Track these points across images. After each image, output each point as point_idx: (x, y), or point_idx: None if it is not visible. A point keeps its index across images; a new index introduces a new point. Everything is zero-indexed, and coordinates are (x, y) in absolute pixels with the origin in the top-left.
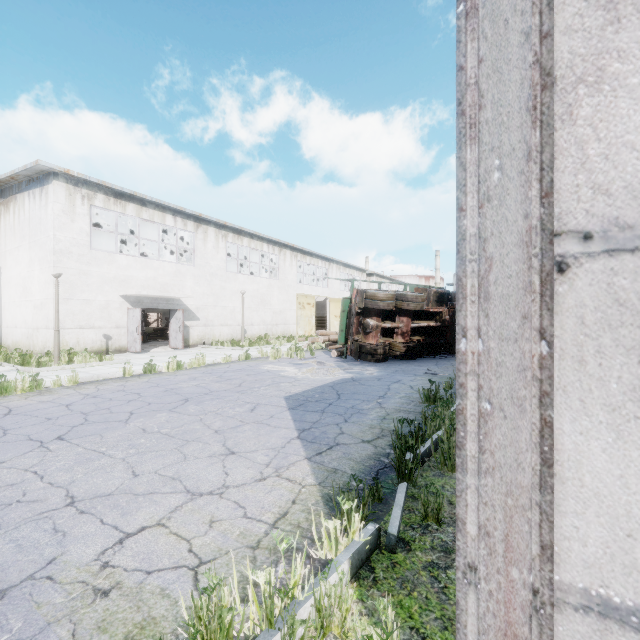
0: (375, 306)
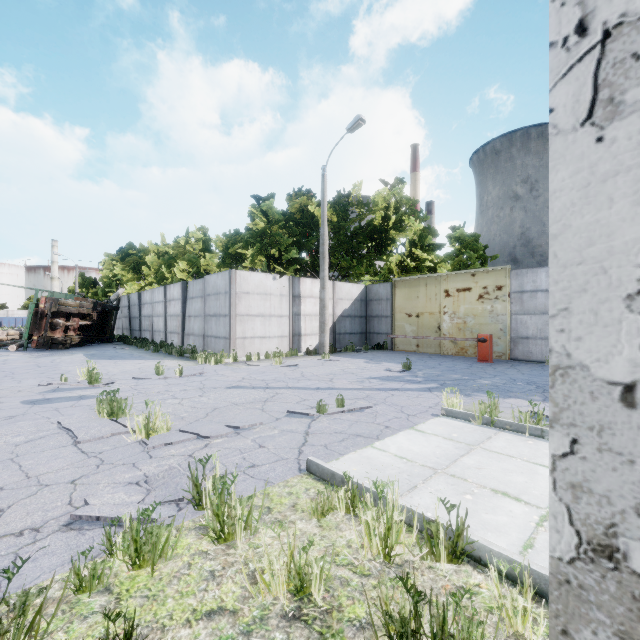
0: (68, 310)
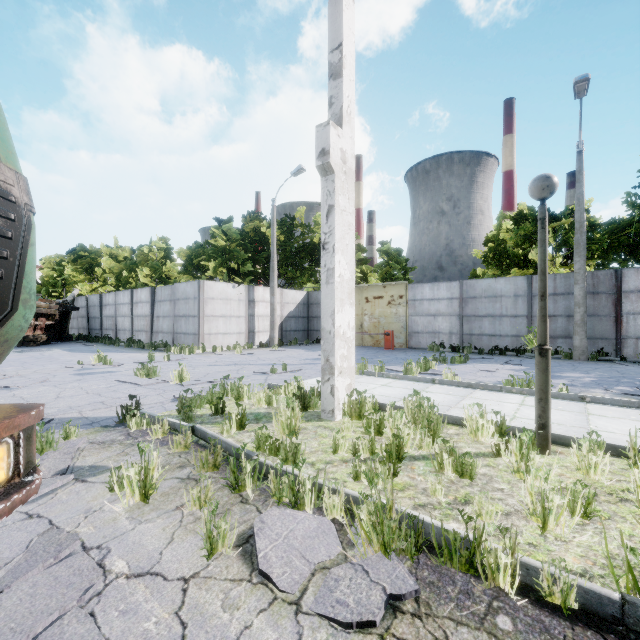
0: (40, 311)
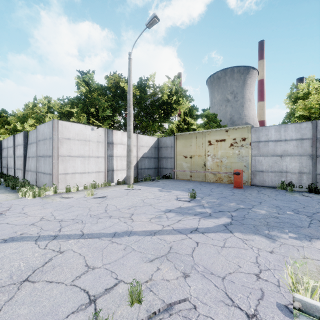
0: None
